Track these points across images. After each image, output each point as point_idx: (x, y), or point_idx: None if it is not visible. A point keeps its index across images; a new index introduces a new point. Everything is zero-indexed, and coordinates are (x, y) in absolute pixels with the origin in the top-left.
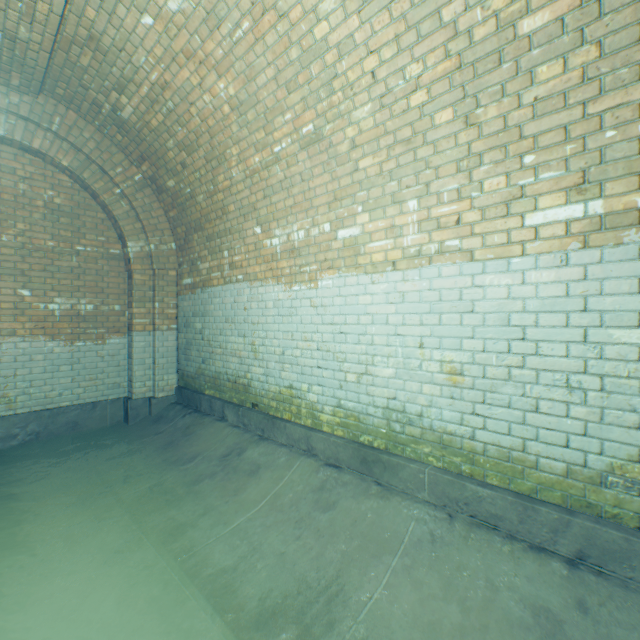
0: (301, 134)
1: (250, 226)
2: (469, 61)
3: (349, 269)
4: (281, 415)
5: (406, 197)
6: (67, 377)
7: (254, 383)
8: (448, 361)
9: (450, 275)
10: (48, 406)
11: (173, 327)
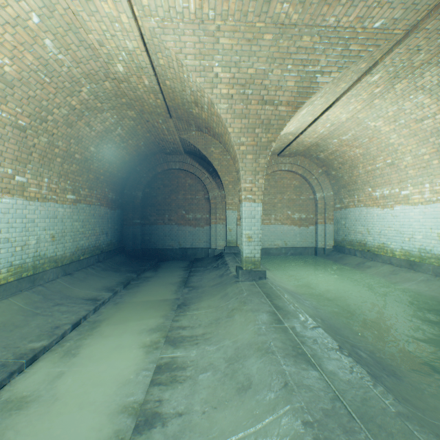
0: (386, 162)
1: (366, 188)
2: (439, 150)
3: (405, 204)
4: (379, 253)
5: (424, 183)
6: (298, 238)
7: (367, 243)
8: (439, 233)
9: (439, 207)
10: (294, 246)
11: (331, 223)
